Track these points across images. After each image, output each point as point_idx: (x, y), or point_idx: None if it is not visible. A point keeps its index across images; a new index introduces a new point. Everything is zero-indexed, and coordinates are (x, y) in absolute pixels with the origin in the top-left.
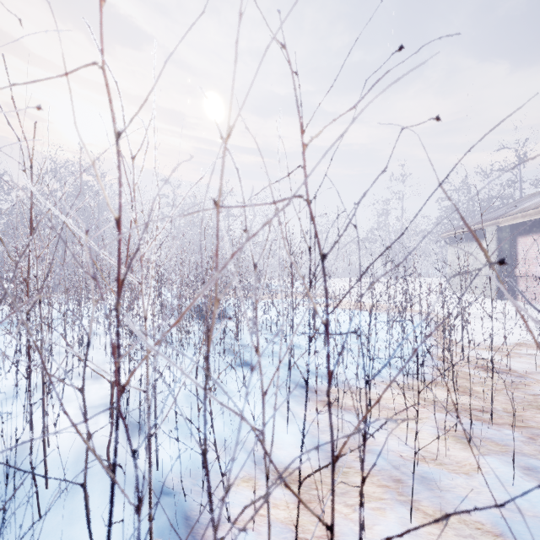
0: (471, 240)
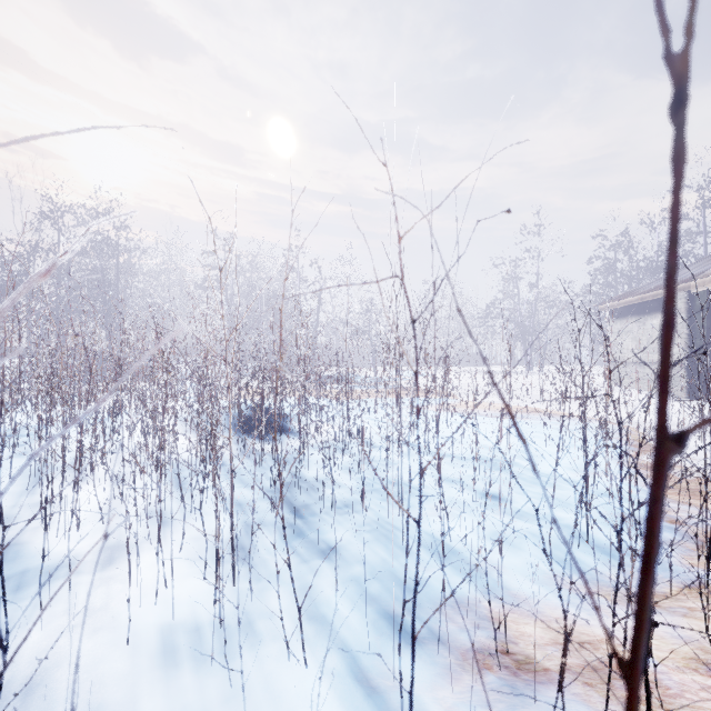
0: (644, 314)
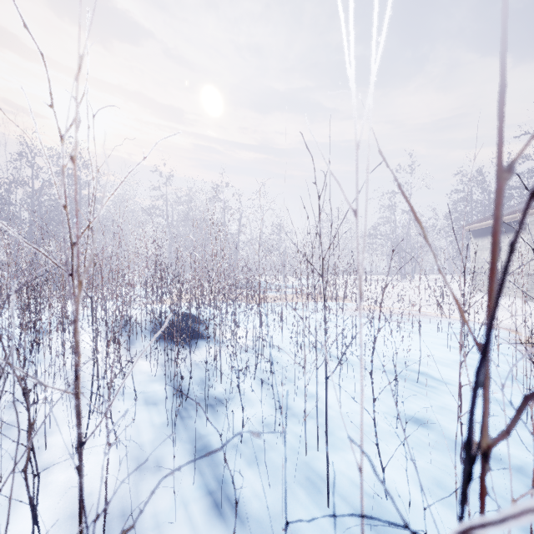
0: (502, 233)
